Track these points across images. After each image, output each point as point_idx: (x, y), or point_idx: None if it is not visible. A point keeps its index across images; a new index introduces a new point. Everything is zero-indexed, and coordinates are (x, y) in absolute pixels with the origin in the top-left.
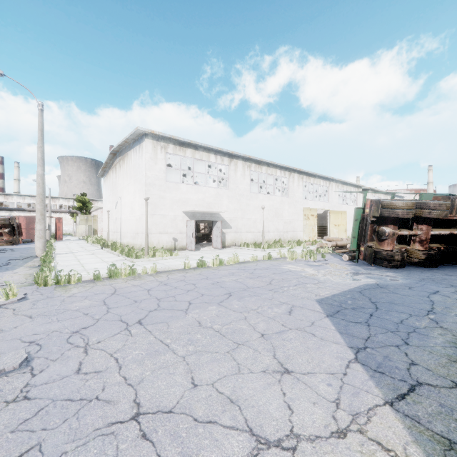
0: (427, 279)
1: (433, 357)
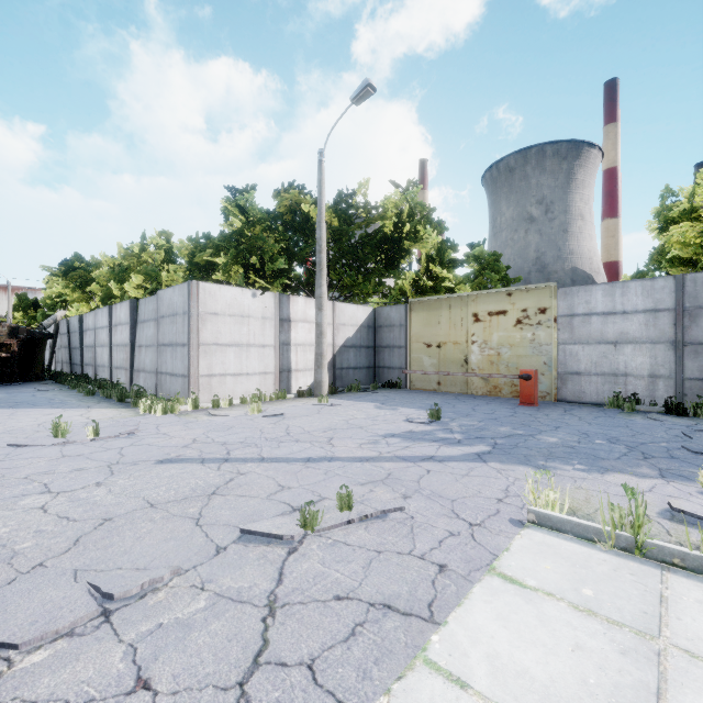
0: (11, 393)
1: (81, 404)
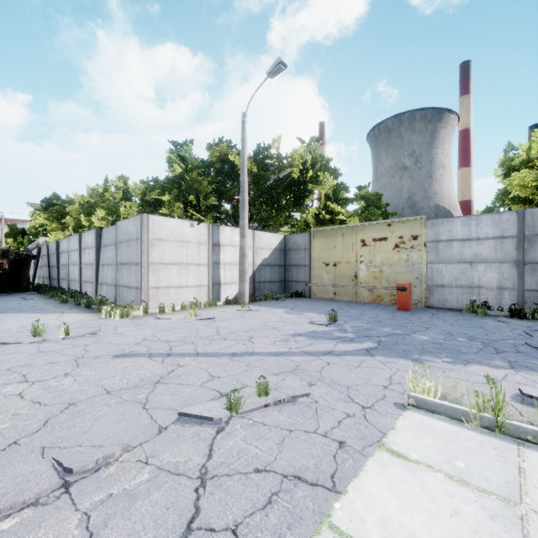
0: (2, 301)
1: (57, 309)
